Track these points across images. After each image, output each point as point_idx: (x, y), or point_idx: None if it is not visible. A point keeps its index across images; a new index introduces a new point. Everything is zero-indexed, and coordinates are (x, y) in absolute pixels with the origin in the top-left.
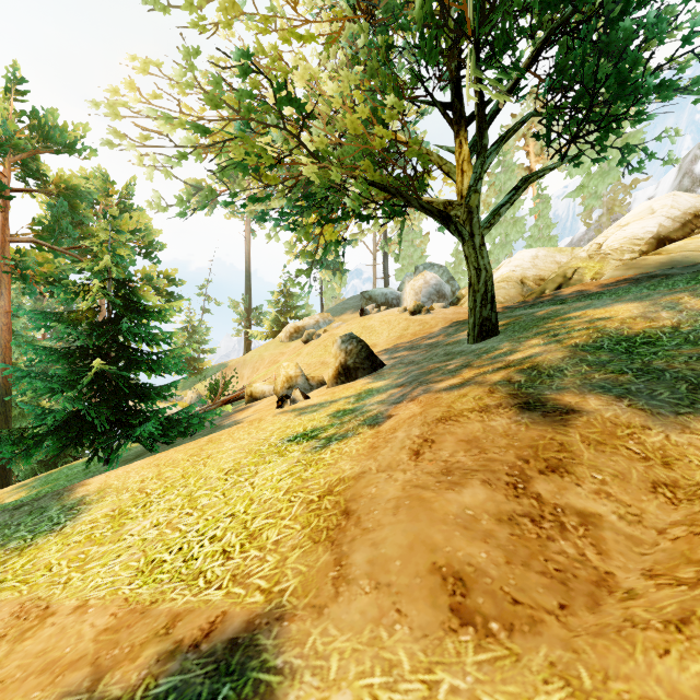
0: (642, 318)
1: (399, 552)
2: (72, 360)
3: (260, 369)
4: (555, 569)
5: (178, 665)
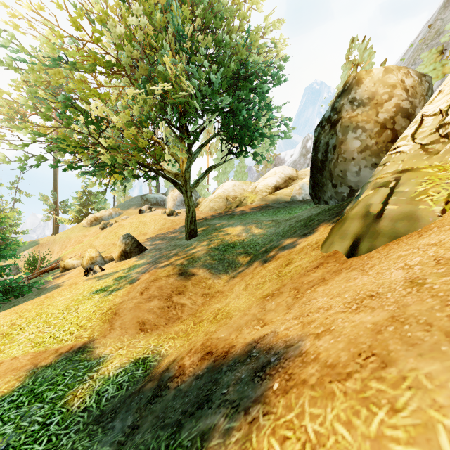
0: (237, 236)
1: (129, 320)
2: None
3: (68, 246)
4: (168, 317)
5: (63, 355)
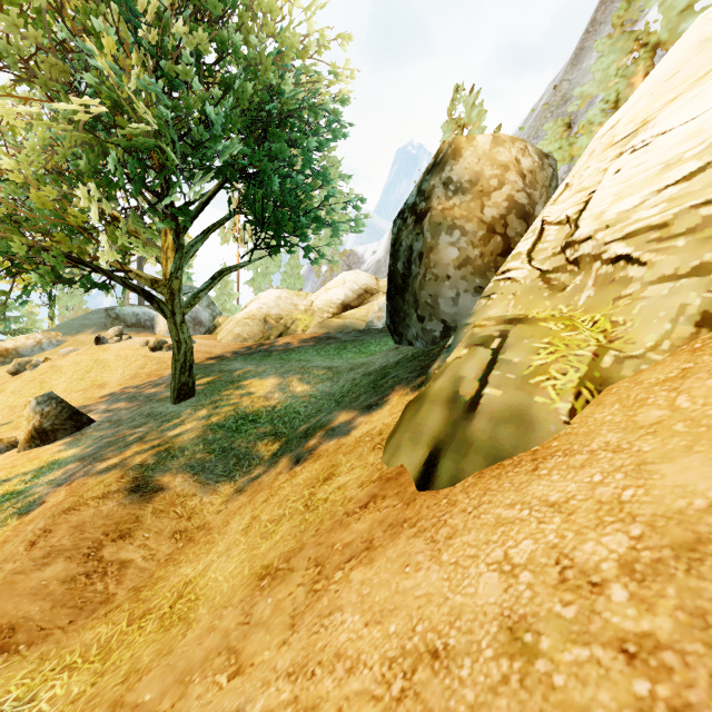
0: (264, 398)
1: None
2: None
3: None
4: (82, 602)
5: None
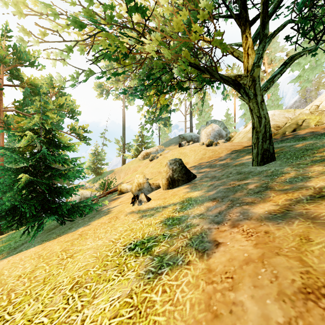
0: None
1: None
2: (18, 174)
3: (128, 174)
4: None
5: None
